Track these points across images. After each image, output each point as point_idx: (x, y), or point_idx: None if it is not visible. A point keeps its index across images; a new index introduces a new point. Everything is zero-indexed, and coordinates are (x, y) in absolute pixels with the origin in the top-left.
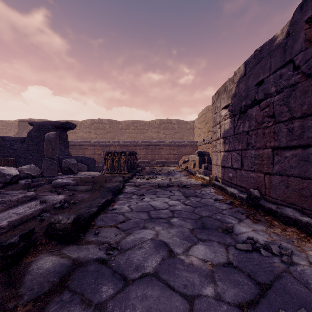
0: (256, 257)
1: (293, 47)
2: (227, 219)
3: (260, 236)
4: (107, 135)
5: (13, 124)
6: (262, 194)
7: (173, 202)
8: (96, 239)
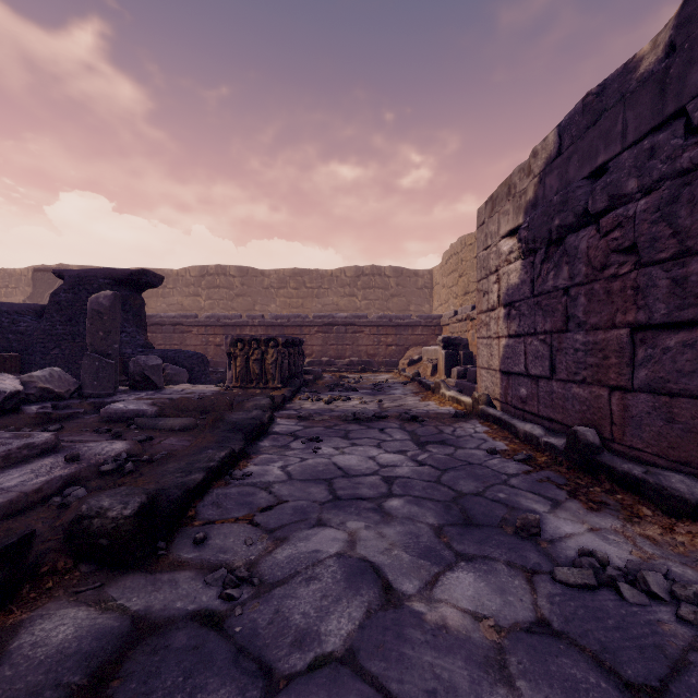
0: (610, 607)
1: (685, 79)
2: (524, 499)
3: (610, 547)
4: (235, 301)
5: (23, 276)
6: (603, 438)
7: (390, 457)
8: (199, 555)
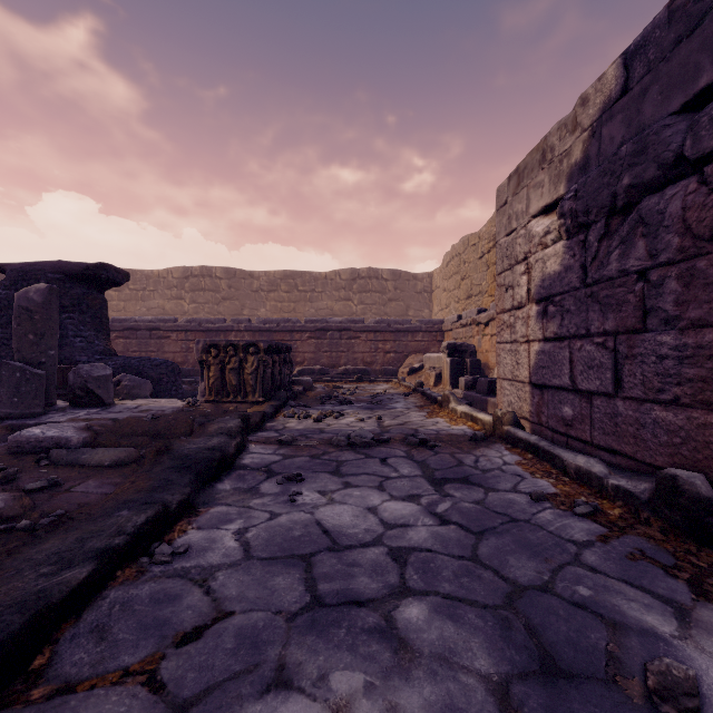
0: None
1: None
2: (623, 601)
3: None
4: (222, 305)
5: None
6: (712, 486)
7: (398, 509)
8: None
